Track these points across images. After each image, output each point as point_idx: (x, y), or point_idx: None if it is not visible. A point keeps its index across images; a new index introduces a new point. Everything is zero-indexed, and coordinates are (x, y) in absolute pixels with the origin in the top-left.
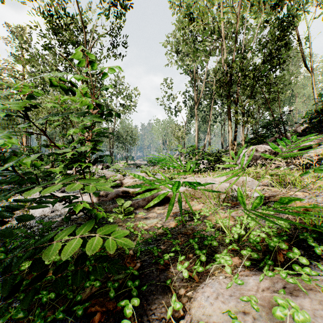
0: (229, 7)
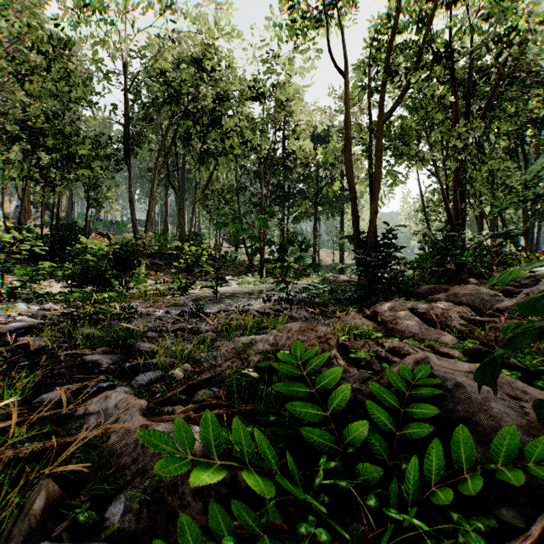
0: None
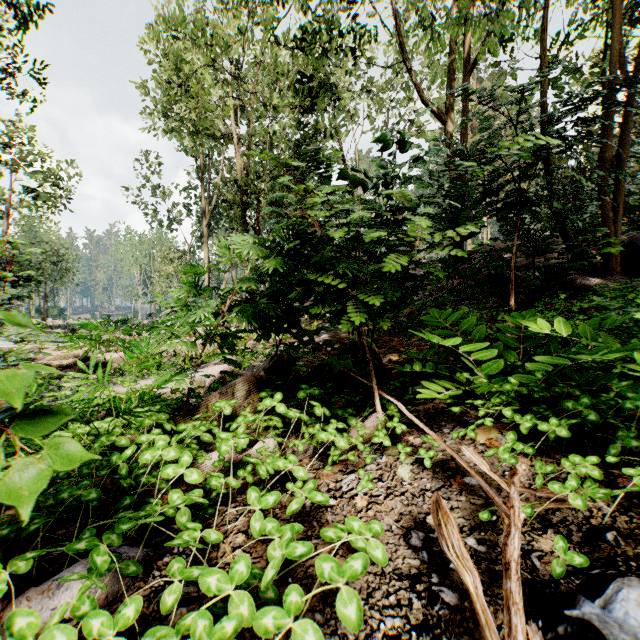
0: (237, 98)
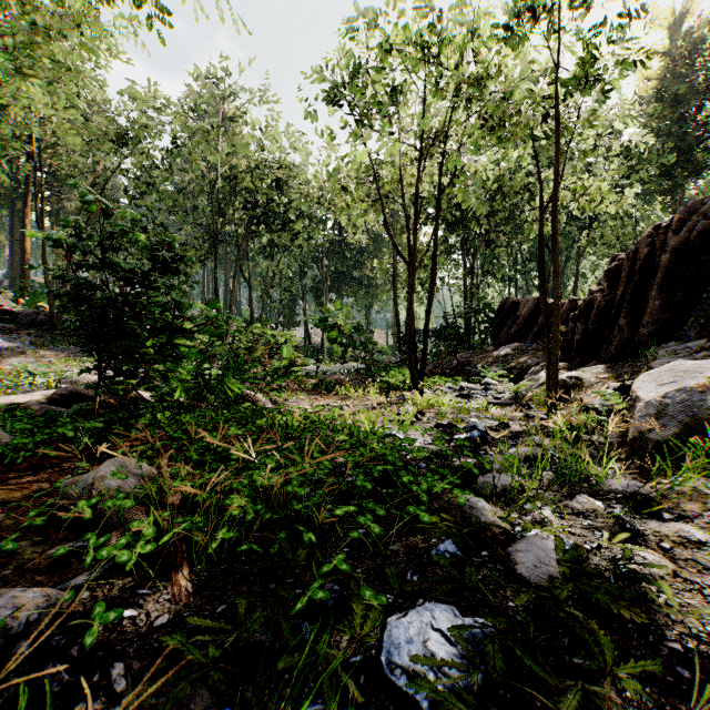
0: None
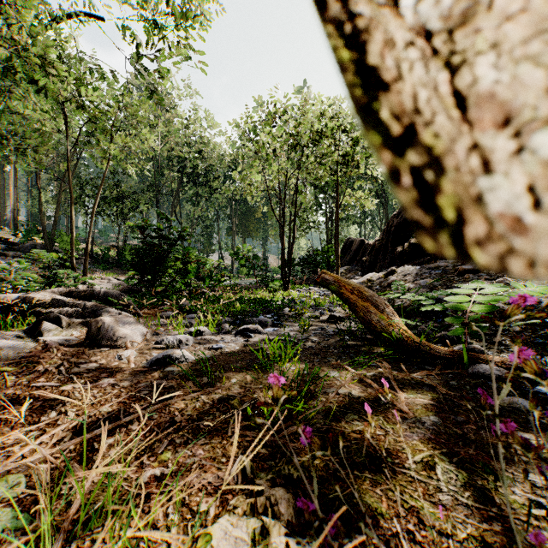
0: None
